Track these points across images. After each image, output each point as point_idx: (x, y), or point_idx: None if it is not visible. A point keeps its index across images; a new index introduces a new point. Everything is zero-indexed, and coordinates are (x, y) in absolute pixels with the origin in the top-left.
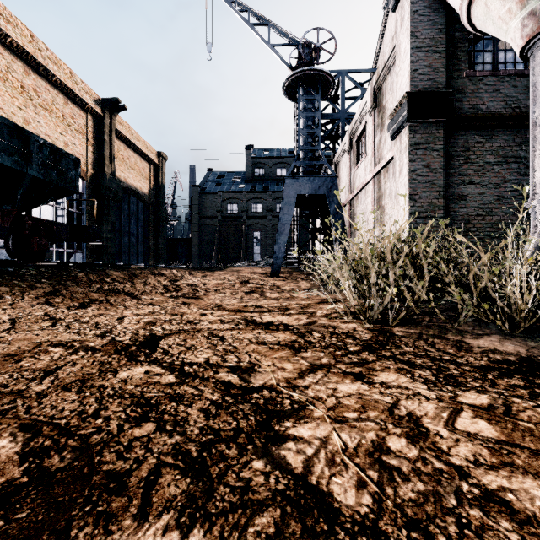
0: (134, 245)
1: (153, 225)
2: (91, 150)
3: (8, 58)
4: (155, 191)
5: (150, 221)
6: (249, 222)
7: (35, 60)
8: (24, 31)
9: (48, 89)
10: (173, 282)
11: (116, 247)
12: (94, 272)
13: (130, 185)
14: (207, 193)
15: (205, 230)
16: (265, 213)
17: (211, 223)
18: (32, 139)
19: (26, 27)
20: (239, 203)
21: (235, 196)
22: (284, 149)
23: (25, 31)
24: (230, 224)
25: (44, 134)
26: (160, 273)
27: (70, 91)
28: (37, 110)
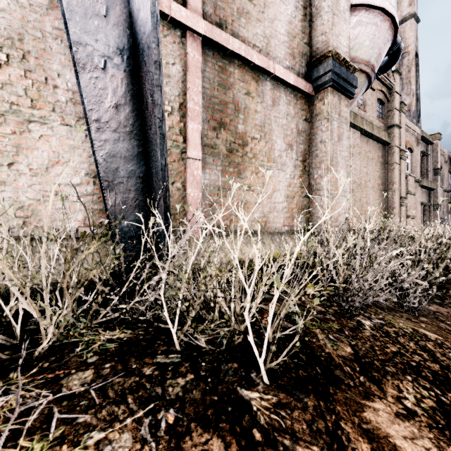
0: None
1: None
2: None
3: None
4: None
5: None
6: None
7: None
8: None
9: None
10: None
11: None
12: None
13: None
14: None
15: None
16: None
17: None
18: None
19: None
20: None
21: None
22: None
23: None
24: None
25: None
26: None
27: None
28: None
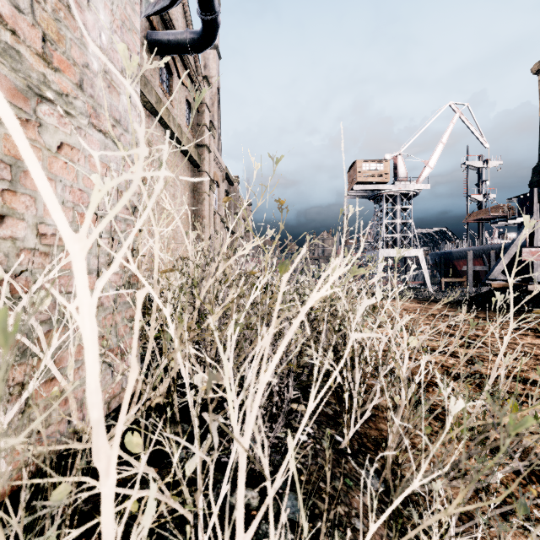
0: None
1: None
2: None
3: None
4: None
5: None
6: None
7: None
8: None
9: None
10: None
11: None
12: None
13: None
14: None
15: None
16: None
17: None
18: None
19: None
20: None
21: None
22: None
23: None
24: None
25: None
26: None
27: None
28: None
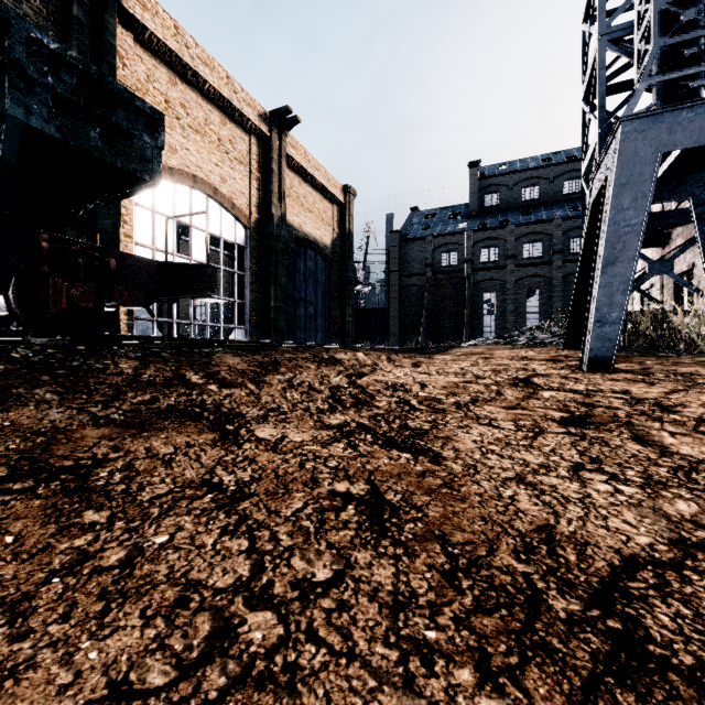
0: (312, 318)
1: (337, 290)
2: (255, 186)
3: (149, 63)
4: (340, 241)
5: (333, 284)
6: (475, 277)
7: (181, 61)
8: (167, 21)
9: (200, 104)
10: (355, 378)
11: (289, 321)
12: (176, 356)
13: (307, 234)
14: (412, 240)
15: (408, 295)
16: (503, 261)
17: (416, 283)
18: (21, 33)
19: (169, 15)
20: (459, 250)
21: (454, 239)
22: (534, 157)
23: (168, 21)
24: (446, 283)
25: (194, 166)
26: (332, 359)
27: (227, 104)
28: (186, 132)
